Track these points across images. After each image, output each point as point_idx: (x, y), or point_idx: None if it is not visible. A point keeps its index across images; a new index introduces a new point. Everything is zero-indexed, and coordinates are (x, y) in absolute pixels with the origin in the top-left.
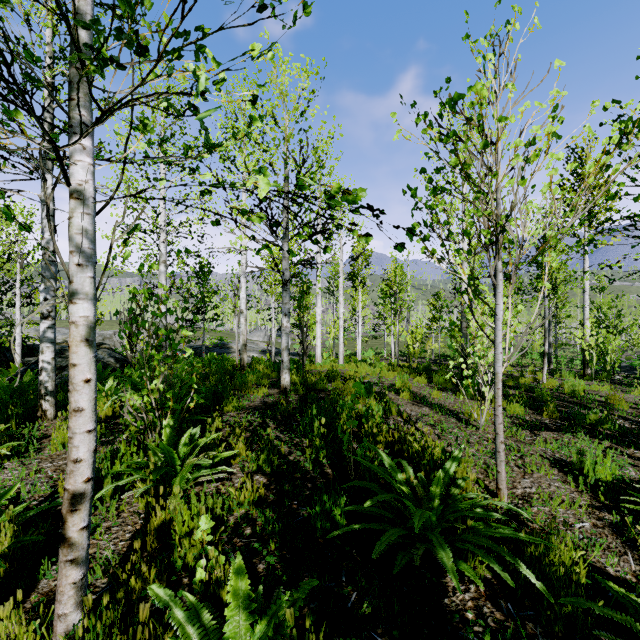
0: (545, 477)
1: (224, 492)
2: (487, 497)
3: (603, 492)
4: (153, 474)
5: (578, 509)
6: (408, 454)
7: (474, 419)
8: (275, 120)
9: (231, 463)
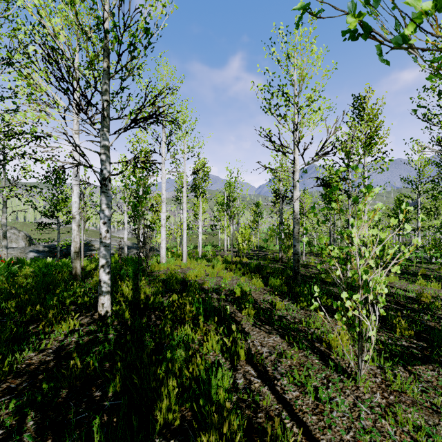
0: None
1: None
2: None
3: None
4: None
5: None
6: None
7: (335, 350)
8: None
9: None
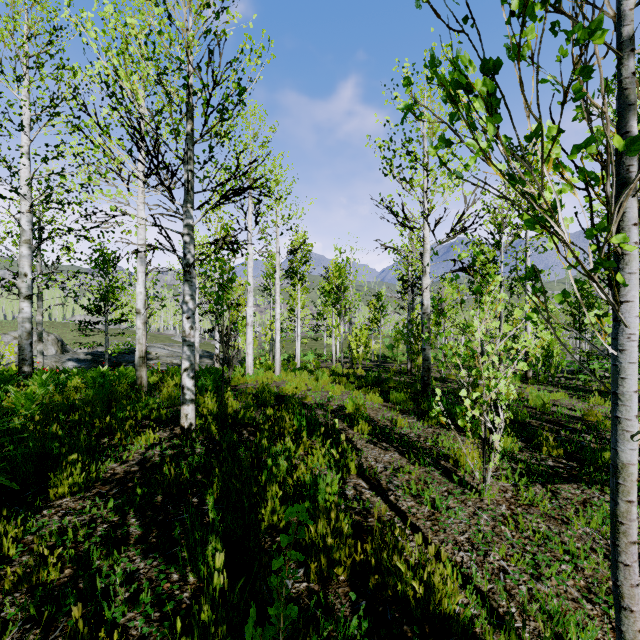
0: None
1: None
2: None
3: None
4: None
5: None
6: (395, 592)
7: (463, 468)
8: (169, 16)
9: None
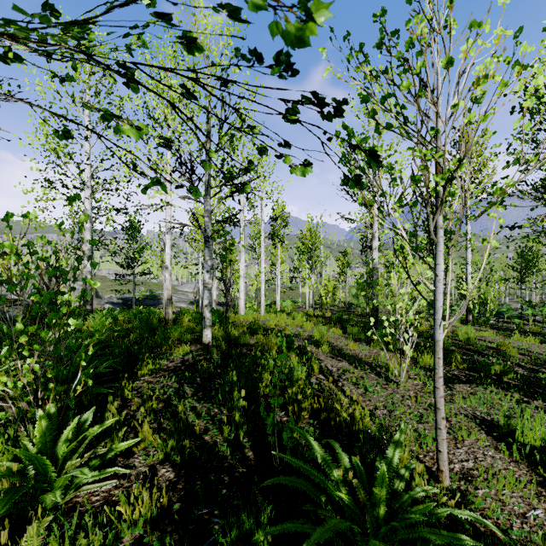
0: (476, 444)
1: (116, 500)
2: (429, 482)
3: (539, 462)
4: (0, 502)
5: (523, 489)
6: (335, 422)
7: (391, 373)
8: (196, 75)
9: (134, 450)
